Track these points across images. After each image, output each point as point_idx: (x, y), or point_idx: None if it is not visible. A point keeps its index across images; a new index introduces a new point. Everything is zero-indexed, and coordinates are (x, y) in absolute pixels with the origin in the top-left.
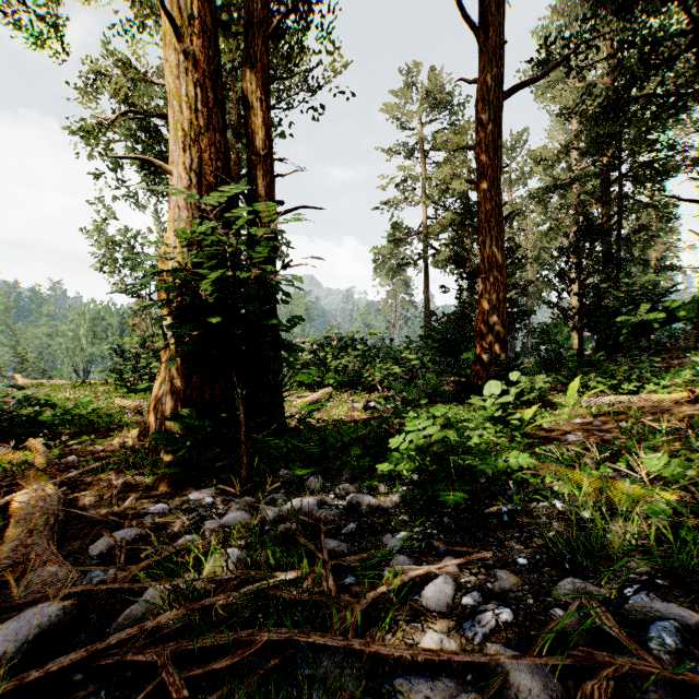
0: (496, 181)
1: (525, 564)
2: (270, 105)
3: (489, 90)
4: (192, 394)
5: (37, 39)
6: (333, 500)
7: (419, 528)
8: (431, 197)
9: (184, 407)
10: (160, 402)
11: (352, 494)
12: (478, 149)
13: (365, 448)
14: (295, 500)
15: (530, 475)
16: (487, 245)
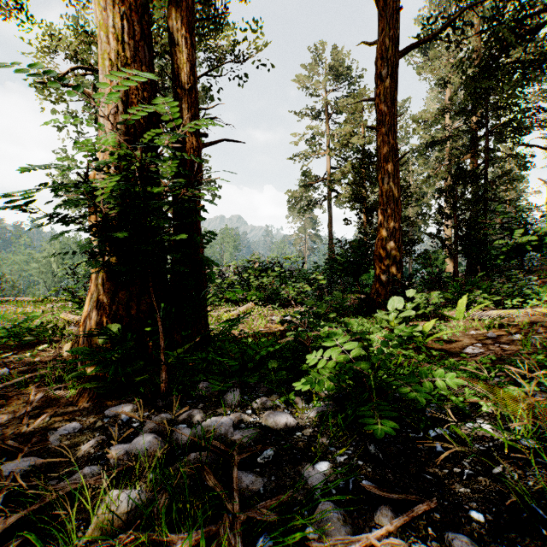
0: (393, 127)
1: (483, 521)
2: (194, 44)
3: (387, 49)
4: (118, 310)
5: (4, 9)
6: (250, 417)
7: (343, 456)
8: (334, 149)
9: (109, 322)
10: (87, 317)
11: (269, 411)
12: (378, 99)
13: (282, 360)
14: (210, 420)
15: (450, 392)
16: (385, 181)
